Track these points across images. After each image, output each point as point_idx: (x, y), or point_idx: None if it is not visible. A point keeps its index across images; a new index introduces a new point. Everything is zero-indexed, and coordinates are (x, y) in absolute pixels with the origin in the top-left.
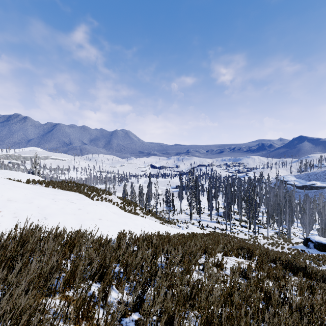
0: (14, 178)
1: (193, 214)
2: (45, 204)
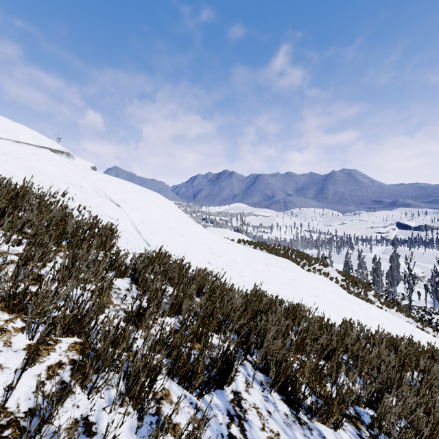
0: (228, 236)
1: None
2: (260, 268)
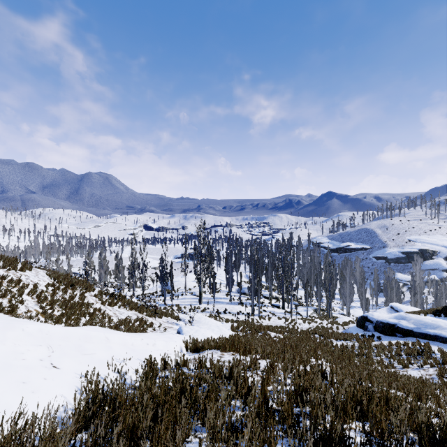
0: None
1: (204, 294)
2: None
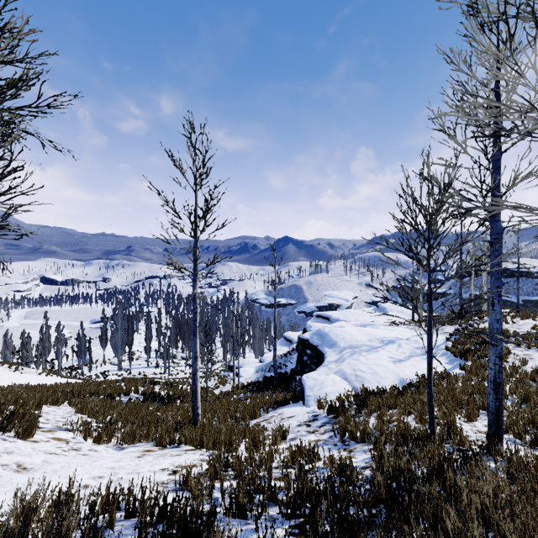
0: None
1: (124, 362)
2: None
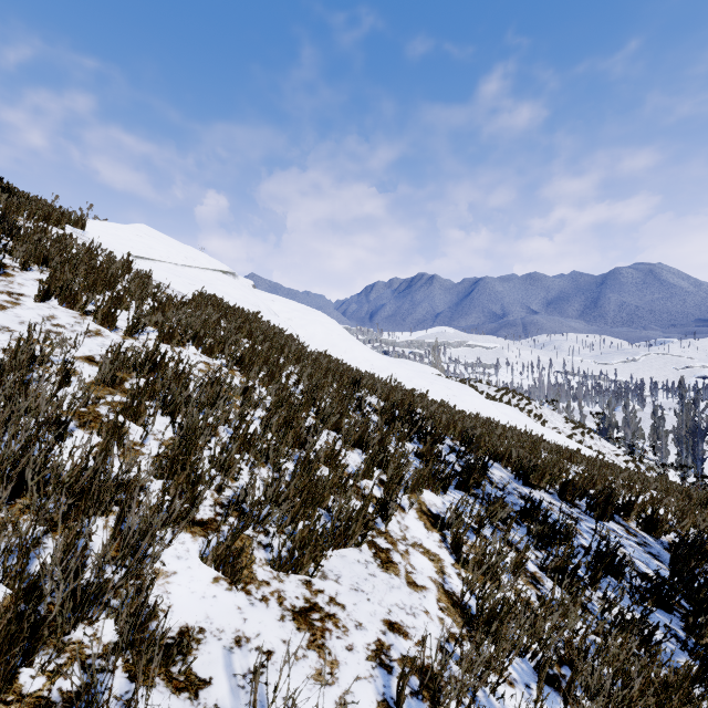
0: None
1: None
2: (422, 384)
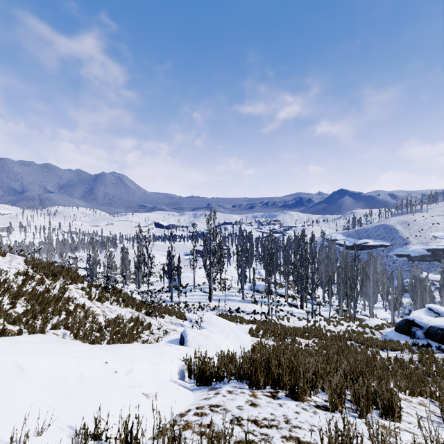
0: None
1: (214, 290)
2: None
